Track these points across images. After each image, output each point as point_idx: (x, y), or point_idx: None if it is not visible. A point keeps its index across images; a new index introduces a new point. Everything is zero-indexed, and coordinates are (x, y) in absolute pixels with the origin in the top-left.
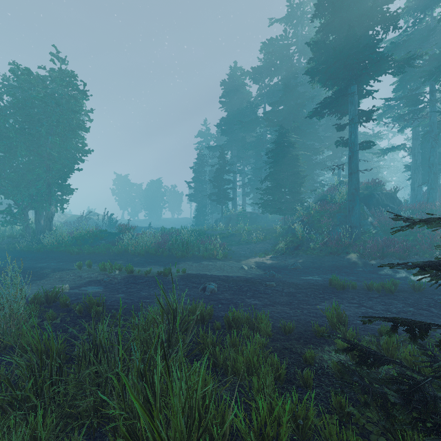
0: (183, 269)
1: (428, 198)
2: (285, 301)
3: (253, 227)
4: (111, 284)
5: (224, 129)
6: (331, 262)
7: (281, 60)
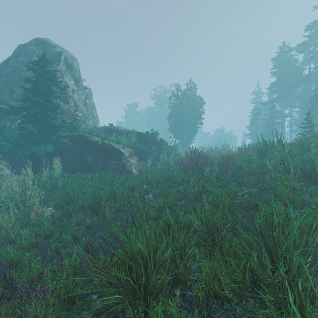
0: None
1: None
2: None
3: None
4: None
5: (274, 90)
6: None
7: None
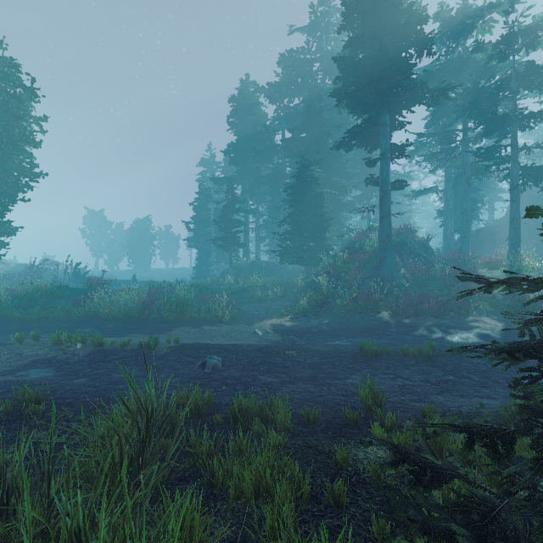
0: (176, 338)
1: (461, 248)
2: (308, 376)
3: (269, 280)
4: (69, 364)
5: (234, 157)
6: (361, 323)
7: (303, 78)
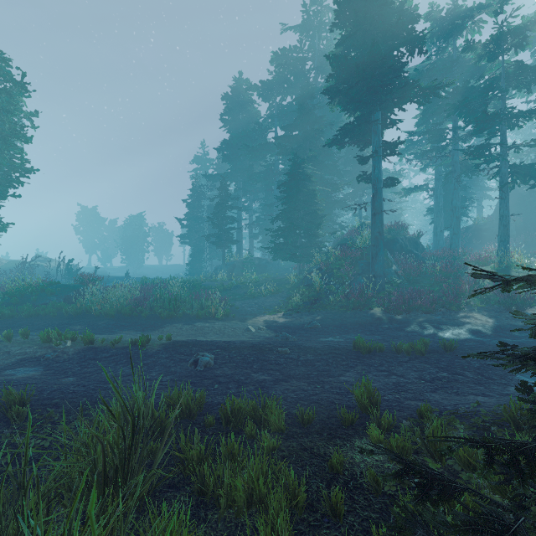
0: (168, 336)
1: (451, 244)
2: (302, 373)
3: (262, 276)
4: (58, 362)
5: (227, 155)
6: (354, 319)
7: (295, 76)
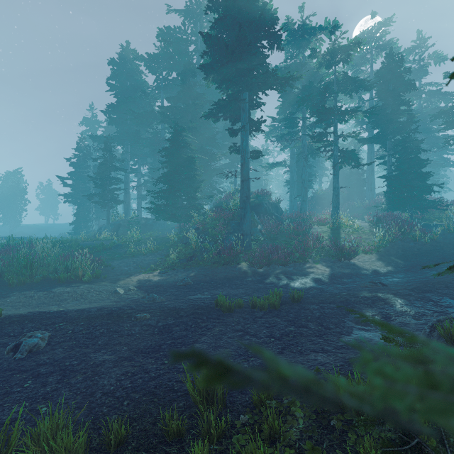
0: None
1: (301, 209)
2: (154, 344)
3: (147, 235)
4: None
5: (113, 118)
6: (224, 274)
7: (179, 55)
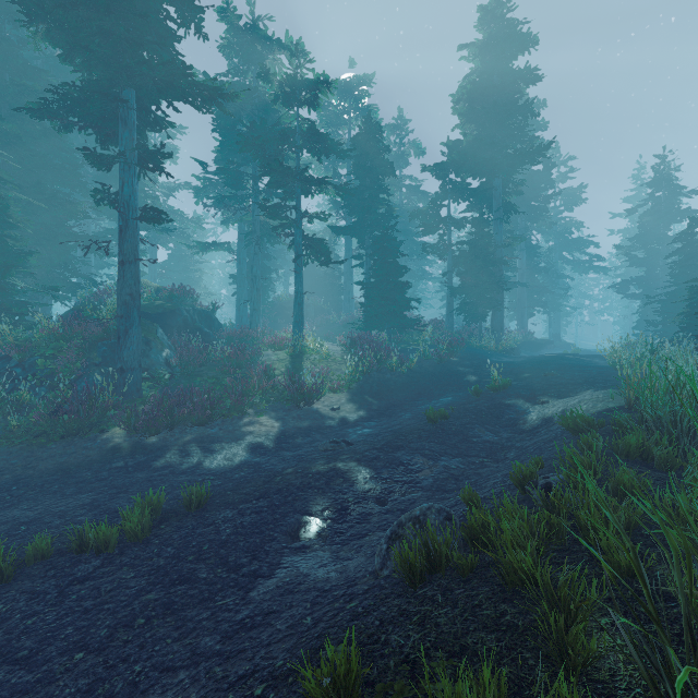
0: None
1: (252, 323)
2: None
3: None
4: None
5: None
6: (58, 459)
7: None
